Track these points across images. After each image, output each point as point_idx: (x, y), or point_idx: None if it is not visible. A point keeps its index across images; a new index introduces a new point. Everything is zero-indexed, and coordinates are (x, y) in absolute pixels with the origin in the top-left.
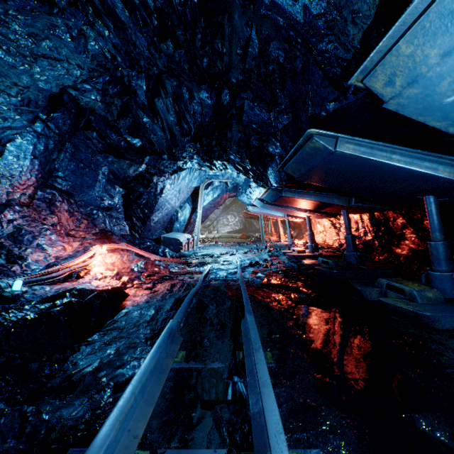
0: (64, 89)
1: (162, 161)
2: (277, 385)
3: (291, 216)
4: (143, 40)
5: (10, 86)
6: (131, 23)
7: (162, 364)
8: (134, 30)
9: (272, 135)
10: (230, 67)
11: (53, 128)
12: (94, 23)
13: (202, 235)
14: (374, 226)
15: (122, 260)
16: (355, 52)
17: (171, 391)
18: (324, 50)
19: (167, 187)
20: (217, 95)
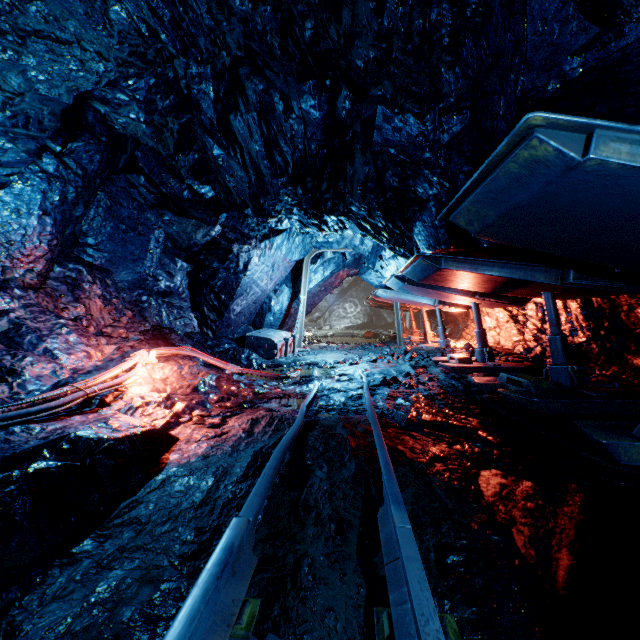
0: (87, 104)
1: (245, 221)
2: None
3: (445, 304)
4: None
5: None
6: None
7: None
8: None
9: (425, 164)
10: (354, 34)
11: (73, 166)
12: None
13: (308, 332)
14: (590, 320)
15: (180, 374)
16: None
17: None
18: None
19: (253, 261)
20: (330, 101)
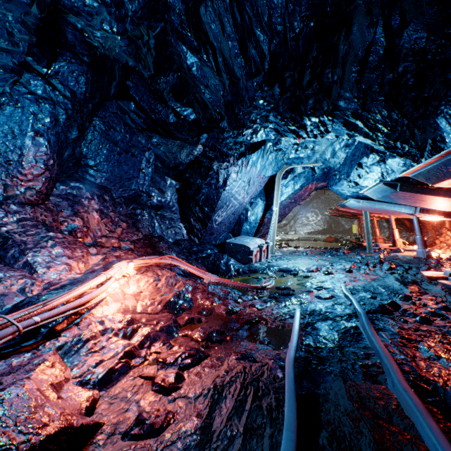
0: (64, 20)
1: (224, 140)
2: None
3: (428, 213)
4: None
5: None
6: None
7: None
8: None
9: None
10: None
11: (61, 89)
12: None
13: (277, 236)
14: None
15: (154, 287)
16: None
17: None
18: None
19: (231, 177)
20: None
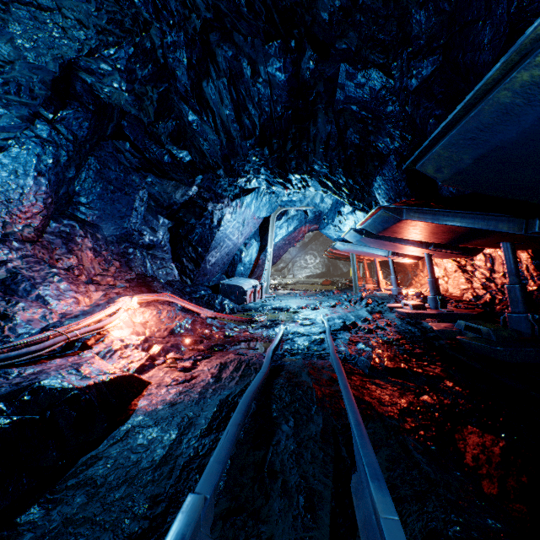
0: (75, 74)
1: (219, 182)
2: None
3: (397, 255)
4: None
5: None
6: None
7: None
8: None
9: (387, 118)
10: None
11: (65, 132)
12: None
13: (274, 280)
14: None
15: (158, 318)
16: None
17: None
18: None
19: (226, 217)
20: (294, 62)
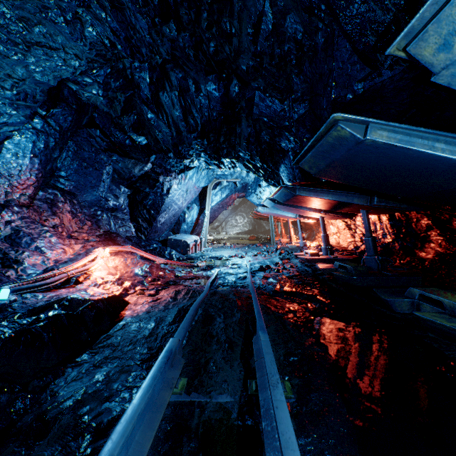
0: (64, 83)
1: (168, 160)
2: (300, 433)
3: (303, 217)
4: (143, 23)
5: (4, 79)
6: (129, 1)
7: (157, 399)
8: (133, 11)
9: (285, 129)
10: (240, 51)
11: (53, 124)
12: (89, 3)
13: (210, 236)
14: (394, 228)
15: (125, 264)
16: (397, 12)
17: (166, 439)
18: (355, 15)
19: (173, 187)
20: (225, 86)
